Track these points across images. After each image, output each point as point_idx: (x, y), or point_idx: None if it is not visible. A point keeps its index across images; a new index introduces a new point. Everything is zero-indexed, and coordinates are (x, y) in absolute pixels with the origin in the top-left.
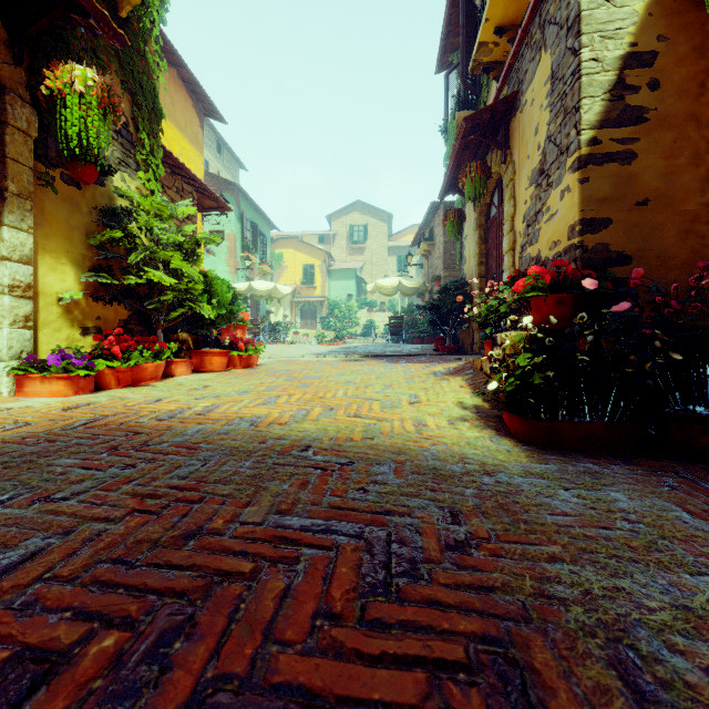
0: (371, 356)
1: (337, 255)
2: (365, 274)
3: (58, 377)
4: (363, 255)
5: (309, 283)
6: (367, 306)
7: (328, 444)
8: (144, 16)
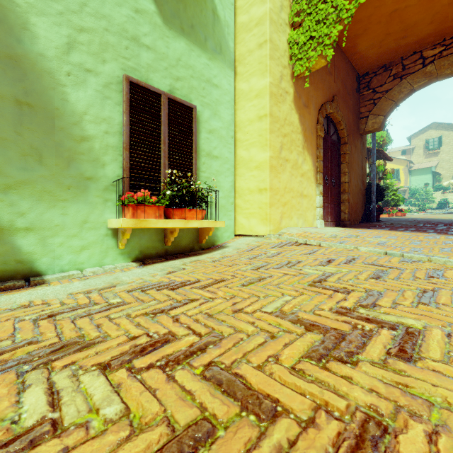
0: (447, 213)
1: (415, 160)
2: (438, 168)
3: (386, 214)
4: (437, 156)
5: (395, 180)
6: (441, 189)
7: (442, 219)
8: (386, 146)
